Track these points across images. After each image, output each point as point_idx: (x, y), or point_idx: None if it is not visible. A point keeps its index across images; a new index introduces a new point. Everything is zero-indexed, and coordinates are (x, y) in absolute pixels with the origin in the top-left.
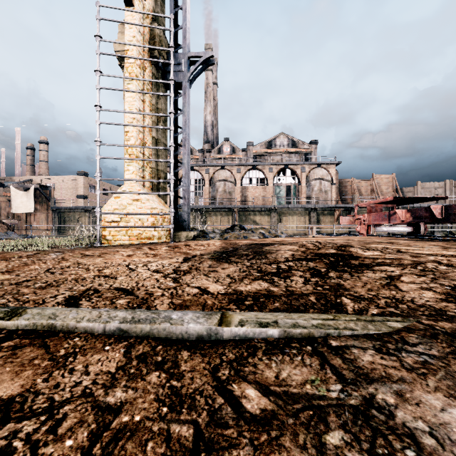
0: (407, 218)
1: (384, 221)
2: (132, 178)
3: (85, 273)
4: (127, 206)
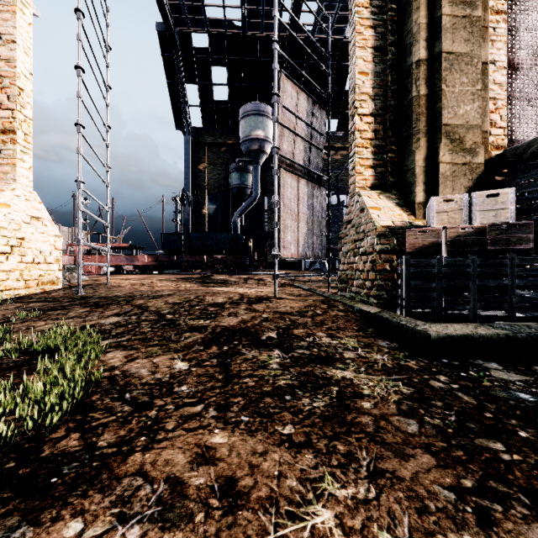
0: (150, 261)
1: (124, 262)
2: (28, 177)
3: (254, 293)
4: (23, 225)
